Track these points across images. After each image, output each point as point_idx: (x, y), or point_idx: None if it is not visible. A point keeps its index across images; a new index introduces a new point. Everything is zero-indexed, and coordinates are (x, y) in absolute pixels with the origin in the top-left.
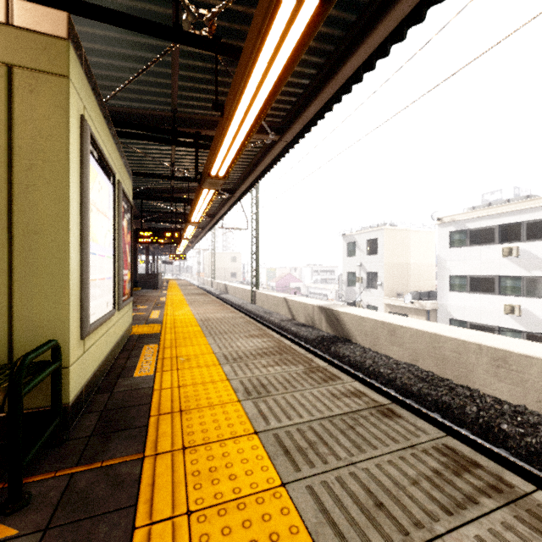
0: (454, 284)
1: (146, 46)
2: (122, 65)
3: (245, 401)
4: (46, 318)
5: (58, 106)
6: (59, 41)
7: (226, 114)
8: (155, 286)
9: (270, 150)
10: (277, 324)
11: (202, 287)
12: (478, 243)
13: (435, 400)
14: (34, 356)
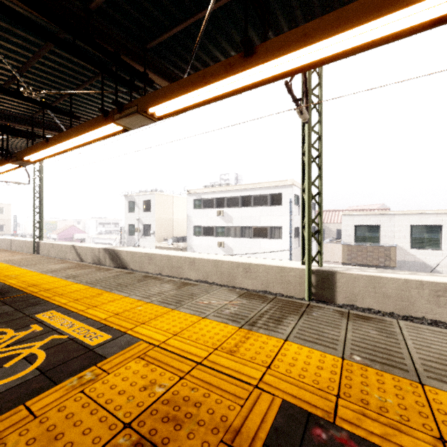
0: (196, 232)
1: None
2: None
3: (68, 279)
4: None
5: None
6: None
7: (52, 145)
8: None
9: None
10: None
11: None
12: (207, 207)
13: None
14: None
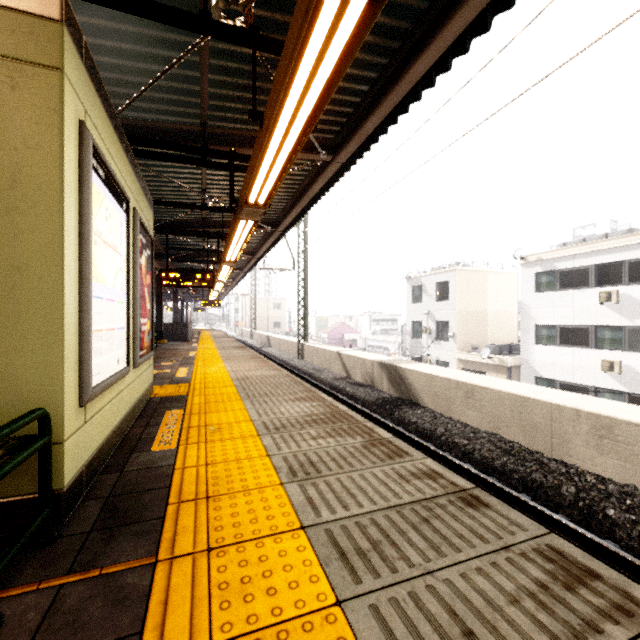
0: (541, 336)
1: (169, 42)
2: (139, 67)
3: (289, 484)
4: (32, 379)
5: (49, 107)
6: (50, 24)
7: (266, 124)
8: (184, 338)
9: (321, 173)
10: (329, 384)
11: (241, 339)
12: (570, 286)
13: (523, 477)
14: (9, 431)
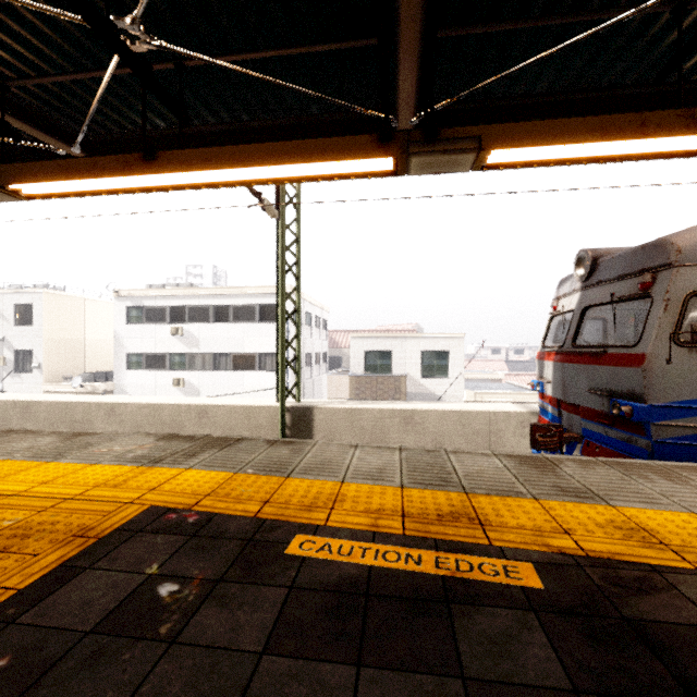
0: (132, 363)
1: None
2: None
3: None
4: None
5: None
6: None
7: None
8: None
9: None
10: None
11: None
12: (154, 321)
13: None
14: None
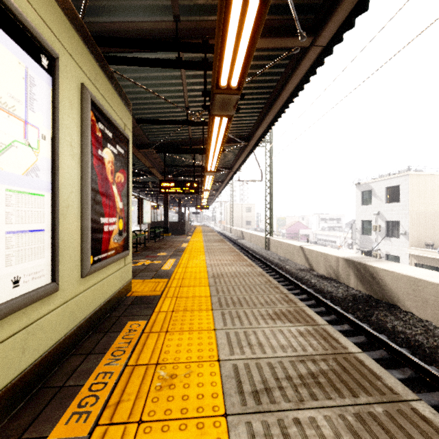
0: None
1: None
2: None
3: None
4: None
5: None
6: None
7: None
8: (182, 232)
9: (296, 66)
10: (294, 274)
11: (223, 233)
12: None
13: None
14: None
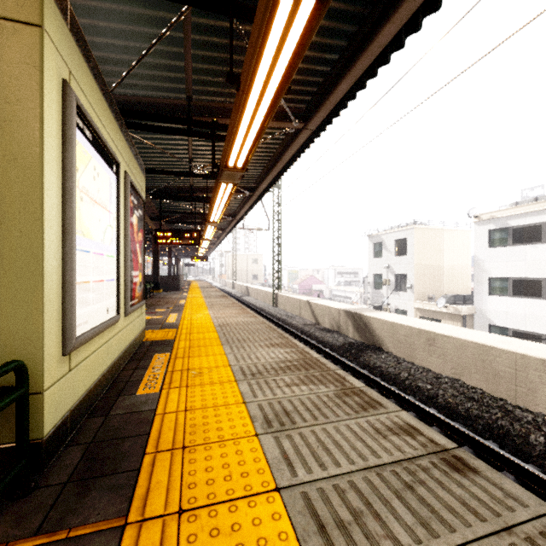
0: (494, 288)
1: (155, 19)
2: (131, 46)
3: (264, 436)
4: (13, 330)
5: (29, 63)
6: None
7: (242, 84)
8: (176, 288)
9: (293, 140)
10: (300, 329)
11: (224, 289)
12: (523, 242)
13: (489, 424)
14: None
